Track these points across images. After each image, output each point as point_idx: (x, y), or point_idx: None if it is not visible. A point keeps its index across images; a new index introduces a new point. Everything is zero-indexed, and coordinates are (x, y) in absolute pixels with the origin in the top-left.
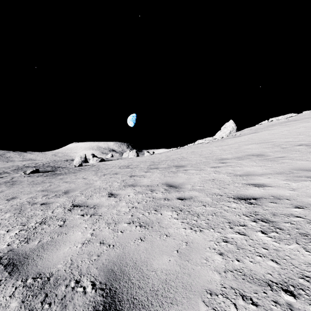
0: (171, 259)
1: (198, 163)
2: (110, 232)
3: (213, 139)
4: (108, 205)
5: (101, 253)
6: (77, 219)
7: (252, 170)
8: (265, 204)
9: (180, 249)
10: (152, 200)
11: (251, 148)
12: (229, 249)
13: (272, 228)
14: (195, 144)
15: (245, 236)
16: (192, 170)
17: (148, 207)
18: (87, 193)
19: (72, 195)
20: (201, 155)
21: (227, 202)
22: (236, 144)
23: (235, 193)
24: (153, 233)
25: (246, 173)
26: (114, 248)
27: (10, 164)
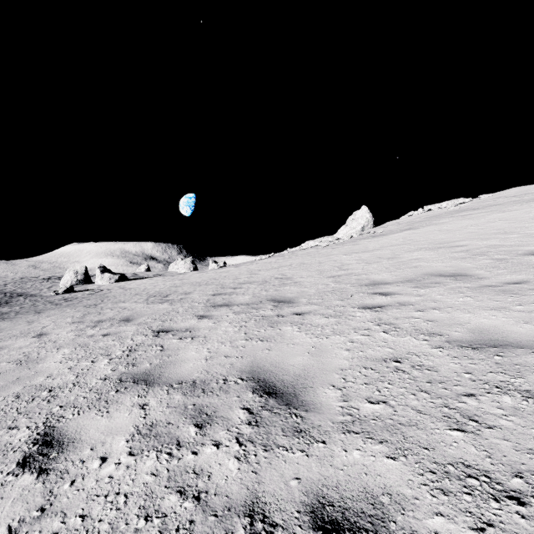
0: None
1: (322, 291)
2: None
3: (335, 240)
4: None
5: None
6: None
7: (488, 323)
8: None
9: None
10: None
11: (425, 260)
12: None
13: None
14: (303, 248)
15: None
16: (315, 315)
17: None
18: None
19: None
20: (323, 271)
21: None
22: (385, 249)
23: None
24: None
25: (482, 335)
26: None
27: None
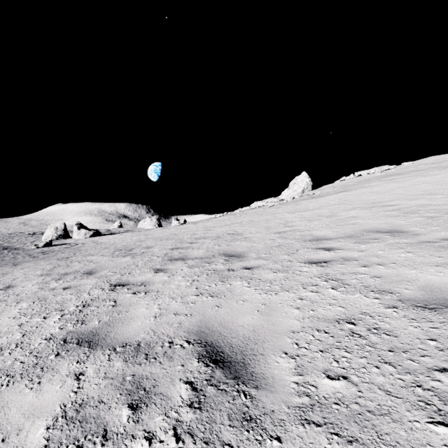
0: None
1: (269, 246)
2: None
3: (279, 201)
4: None
5: None
6: None
7: (437, 280)
8: None
9: None
10: None
11: (361, 217)
12: None
13: None
14: (252, 207)
15: None
16: (264, 269)
17: None
18: None
19: None
20: (269, 228)
21: None
22: (324, 208)
23: None
24: None
25: (434, 293)
26: None
27: None
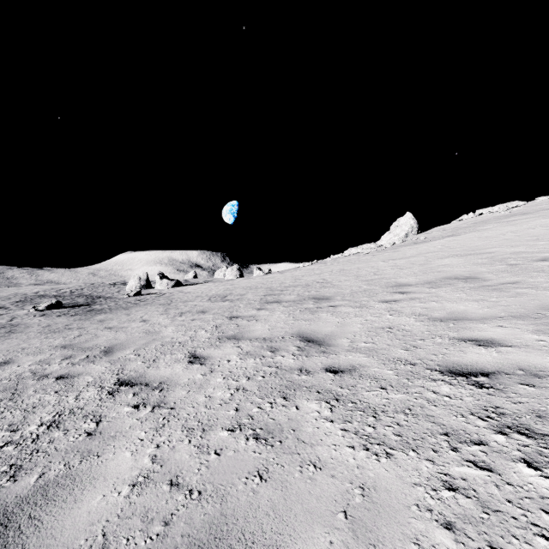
0: (335, 538)
1: (354, 292)
2: (192, 453)
3: (377, 247)
4: (188, 383)
5: (172, 515)
6: (125, 418)
7: (462, 309)
8: (510, 388)
9: (350, 508)
10: (276, 374)
11: (451, 265)
12: (464, 512)
13: (547, 453)
14: (345, 255)
15: (491, 473)
16: (345, 306)
17: (270, 390)
18: (148, 354)
19: (119, 357)
20: (359, 276)
21: (429, 382)
22: (421, 256)
23: (442, 359)
24: (285, 457)
25: (452, 315)
26: (201, 501)
27: (12, 290)
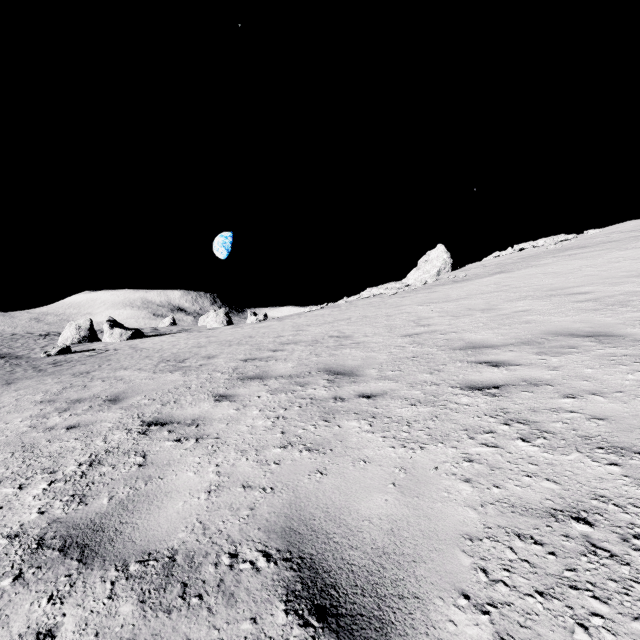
0: None
1: (397, 358)
2: None
3: (404, 287)
4: None
5: None
6: None
7: None
8: None
9: None
10: None
11: (538, 312)
12: None
13: None
14: (364, 296)
15: None
16: (394, 399)
17: None
18: None
19: None
20: (394, 328)
21: None
22: (474, 297)
23: None
24: None
25: None
26: None
27: None
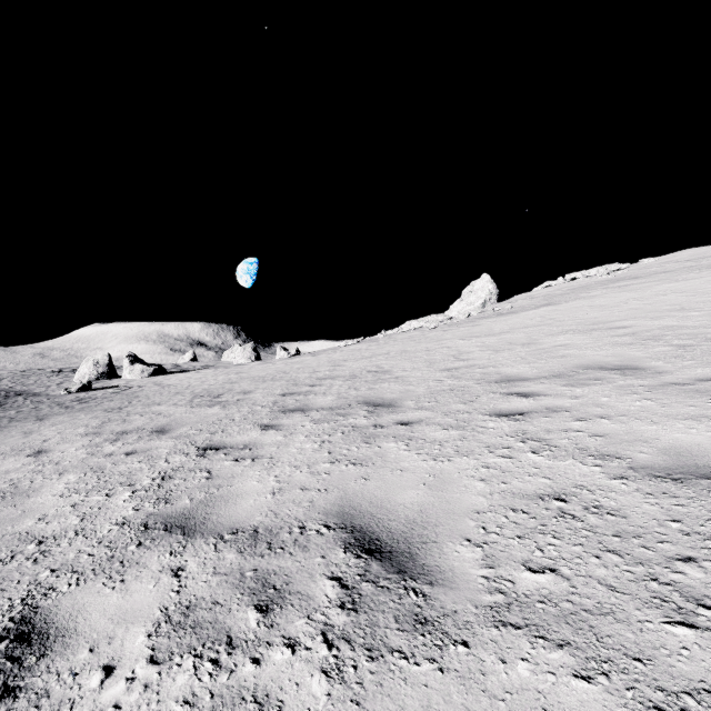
0: None
1: (434, 391)
2: None
3: (447, 320)
4: None
5: None
6: None
7: (687, 440)
8: None
9: None
10: None
11: (576, 346)
12: None
13: None
14: (403, 330)
15: None
16: (429, 425)
17: None
18: None
19: None
20: (433, 362)
21: None
22: (517, 331)
23: None
24: None
25: (682, 458)
26: None
27: None
